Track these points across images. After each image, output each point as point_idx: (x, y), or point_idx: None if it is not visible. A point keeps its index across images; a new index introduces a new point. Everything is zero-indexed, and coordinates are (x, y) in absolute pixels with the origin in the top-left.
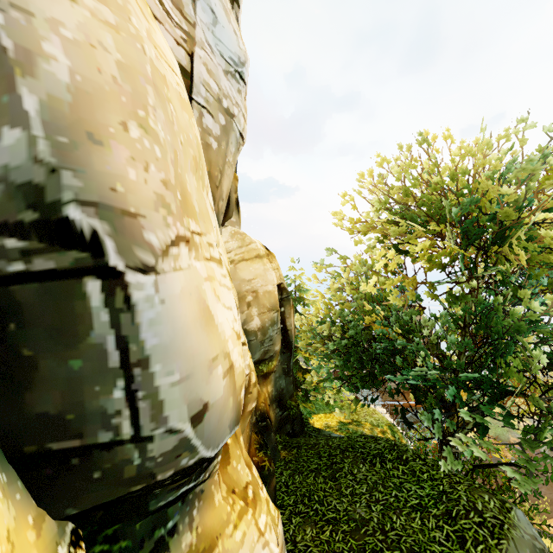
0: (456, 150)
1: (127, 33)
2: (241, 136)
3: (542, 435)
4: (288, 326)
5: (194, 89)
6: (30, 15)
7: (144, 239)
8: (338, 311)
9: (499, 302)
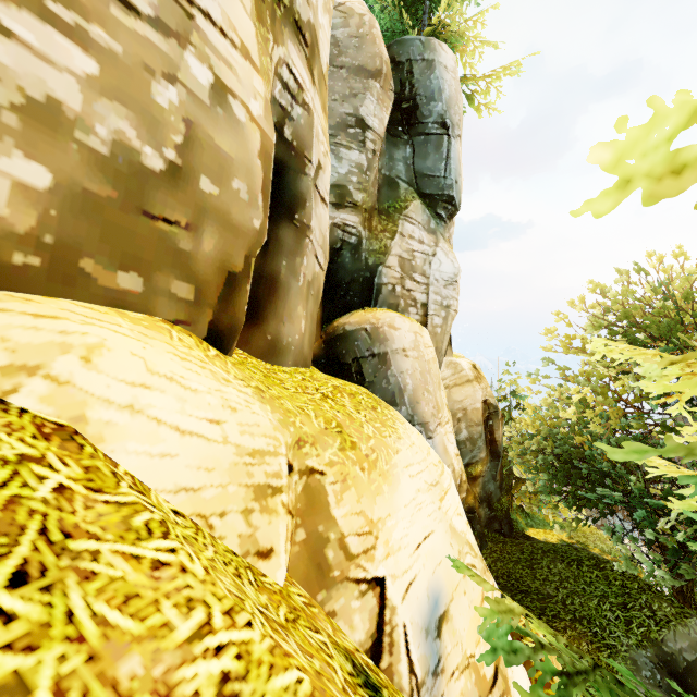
0: (692, 267)
1: (420, 357)
2: (455, 311)
3: None
4: (496, 437)
5: (429, 310)
6: (403, 373)
7: (430, 429)
8: (546, 428)
9: None
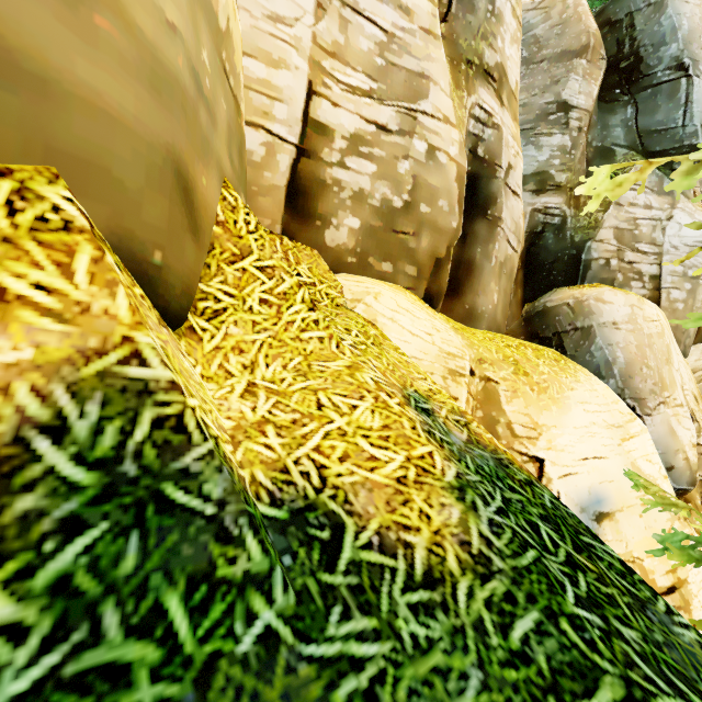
0: None
1: (637, 330)
2: None
3: None
4: None
5: (662, 282)
6: (612, 346)
7: (647, 405)
8: None
9: None
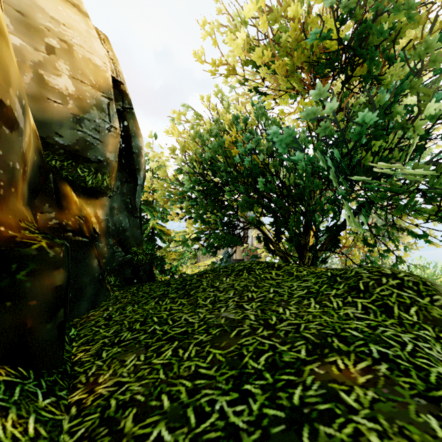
0: None
1: None
2: None
3: (439, 183)
4: (131, 147)
5: None
6: None
7: None
8: (195, 134)
9: (361, 102)
